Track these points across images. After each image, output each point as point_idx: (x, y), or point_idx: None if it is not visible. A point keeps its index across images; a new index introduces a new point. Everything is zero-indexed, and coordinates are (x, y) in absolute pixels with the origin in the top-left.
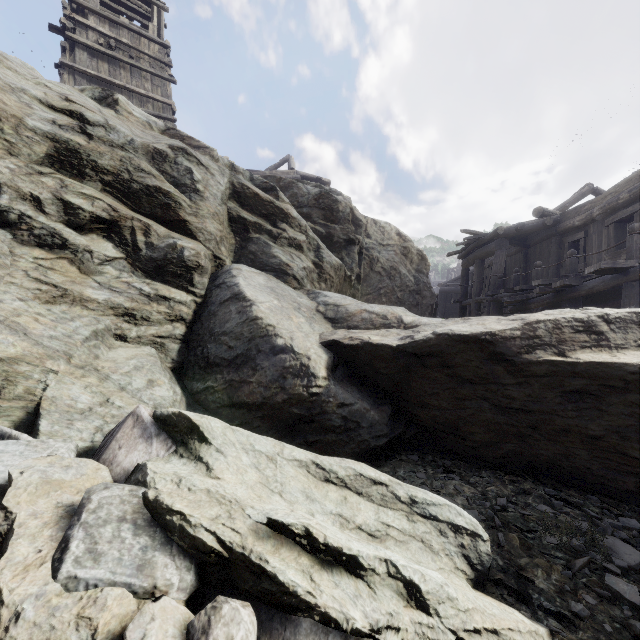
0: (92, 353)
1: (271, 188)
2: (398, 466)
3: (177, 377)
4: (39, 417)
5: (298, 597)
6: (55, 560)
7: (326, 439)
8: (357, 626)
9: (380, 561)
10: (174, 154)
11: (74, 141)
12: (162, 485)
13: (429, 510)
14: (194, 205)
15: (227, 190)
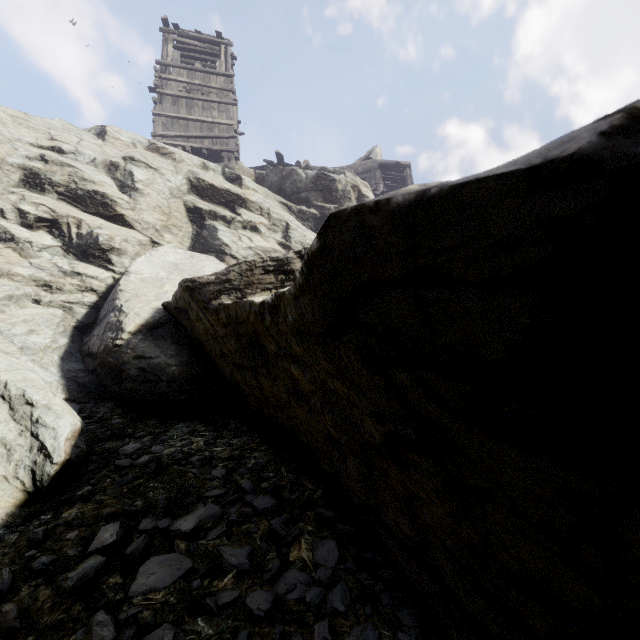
0: None
1: (237, 178)
2: (188, 421)
3: (77, 333)
4: None
5: None
6: None
7: (135, 388)
8: None
9: None
10: (125, 163)
11: (36, 167)
12: None
13: (39, 430)
14: (133, 201)
15: (184, 186)
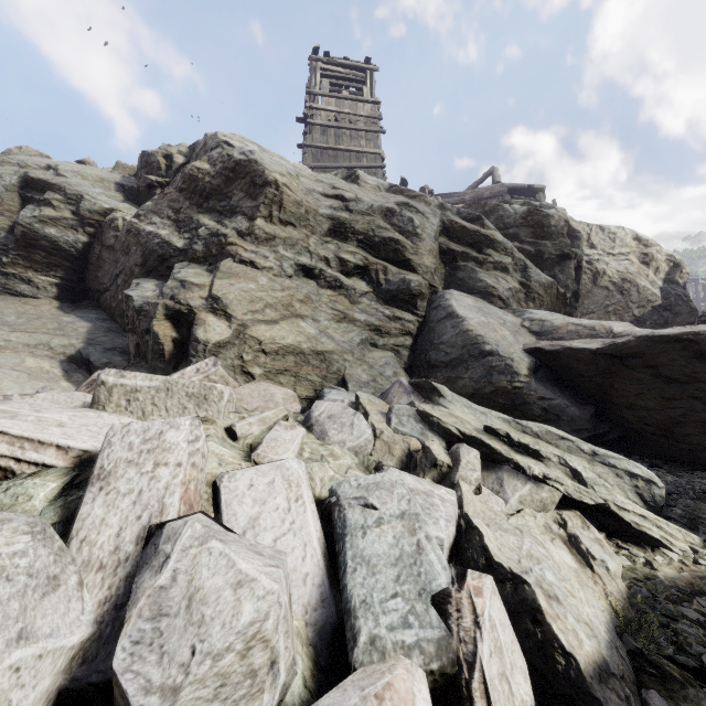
0: (362, 353)
1: (477, 218)
2: None
3: (408, 375)
4: (347, 382)
5: (501, 455)
6: (387, 423)
7: None
8: (535, 473)
9: (554, 455)
10: (399, 209)
11: (342, 217)
12: (425, 407)
13: (608, 460)
14: (415, 246)
15: (438, 228)
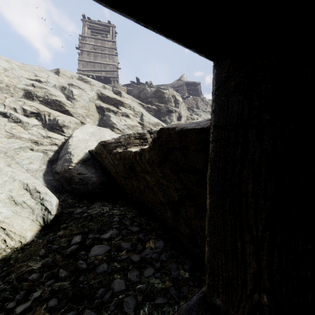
0: (16, 153)
1: (119, 92)
2: (101, 201)
3: (49, 163)
4: None
5: None
6: None
7: (77, 187)
8: None
9: None
10: (69, 87)
11: (30, 89)
12: None
13: (44, 202)
14: (73, 104)
15: (95, 96)
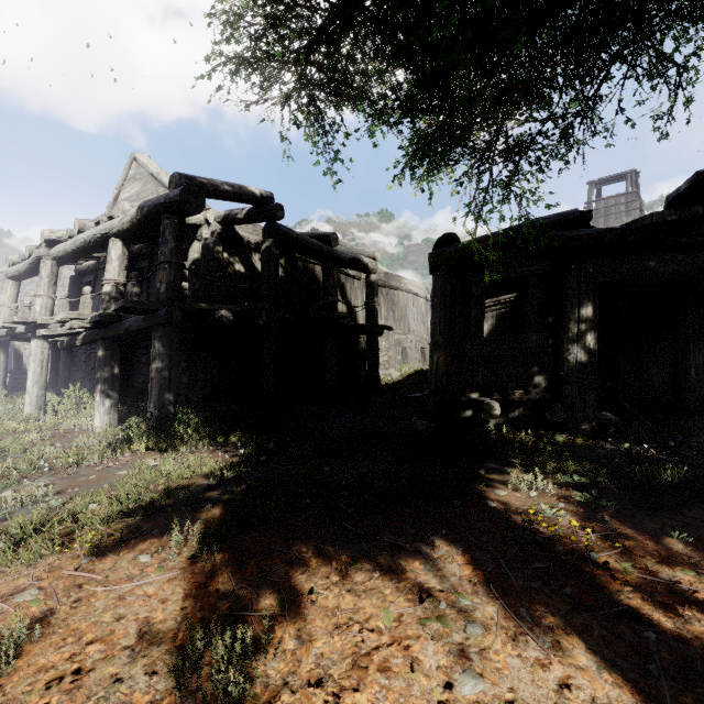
0: None
1: None
2: None
3: None
4: None
5: None
6: None
7: None
8: None
9: None
10: None
11: None
12: None
13: None
14: None
15: None
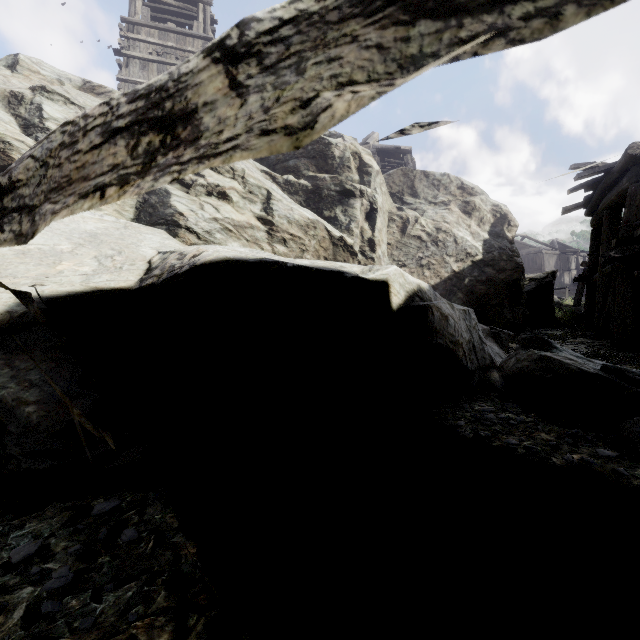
0: None
1: None
2: (48, 517)
3: None
4: None
5: None
6: None
7: None
8: None
9: None
10: (33, 95)
11: None
12: None
13: None
14: None
15: None
